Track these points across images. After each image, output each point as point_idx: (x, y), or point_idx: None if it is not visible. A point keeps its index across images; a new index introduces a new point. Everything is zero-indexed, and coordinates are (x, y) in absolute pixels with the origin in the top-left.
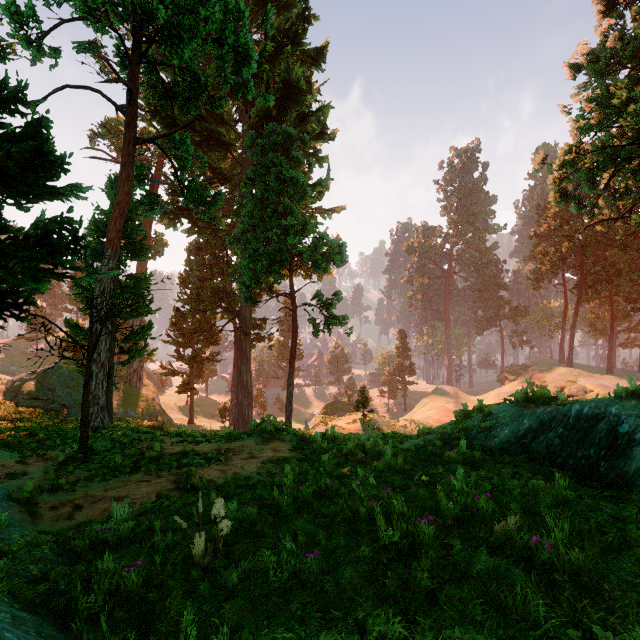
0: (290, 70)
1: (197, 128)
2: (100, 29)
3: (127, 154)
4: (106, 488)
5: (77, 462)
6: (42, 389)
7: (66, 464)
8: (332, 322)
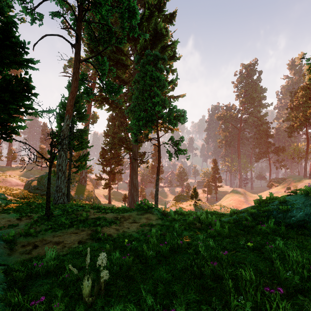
0: (157, 24)
1: (111, 58)
2: (60, 1)
3: (76, 67)
4: (53, 236)
5: (43, 220)
6: (40, 184)
7: (38, 221)
8: (179, 152)
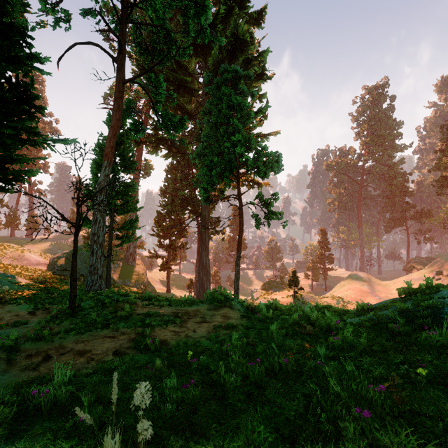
0: (237, 26)
1: (171, 79)
2: None
3: (118, 91)
4: (77, 341)
5: (65, 316)
6: (69, 263)
7: (58, 317)
8: (271, 216)
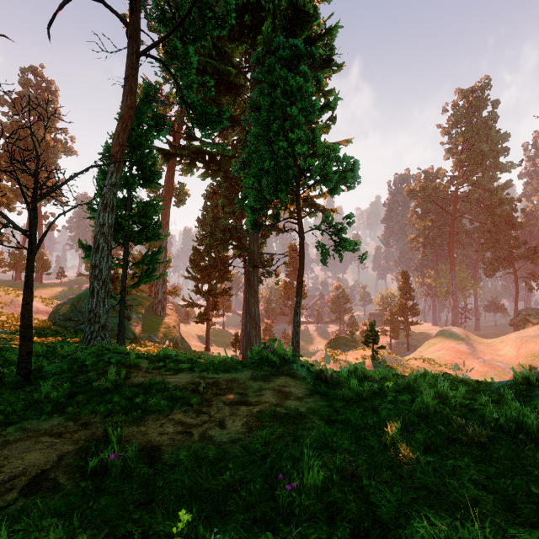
0: None
1: (208, 71)
2: None
3: (130, 67)
4: None
5: (6, 387)
6: (75, 311)
7: None
8: (343, 246)
